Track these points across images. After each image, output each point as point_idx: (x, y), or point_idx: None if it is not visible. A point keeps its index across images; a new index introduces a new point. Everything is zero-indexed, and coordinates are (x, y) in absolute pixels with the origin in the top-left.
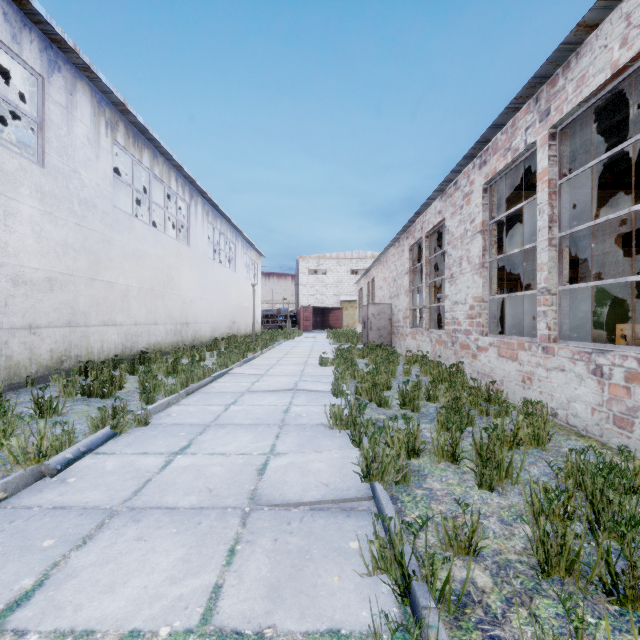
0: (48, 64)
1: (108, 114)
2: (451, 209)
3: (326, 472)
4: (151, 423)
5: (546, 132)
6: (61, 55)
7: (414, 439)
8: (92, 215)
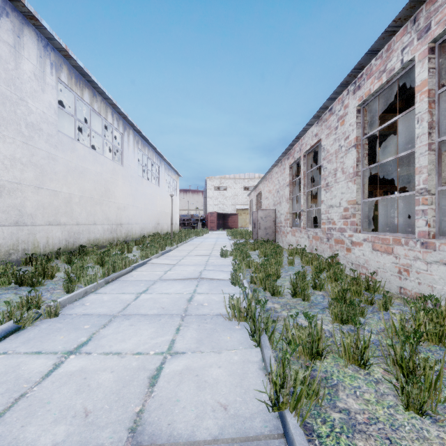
0: None
1: (53, 57)
2: (326, 131)
3: (225, 384)
4: (62, 313)
5: (426, 47)
6: (9, 3)
7: (318, 340)
8: (38, 136)
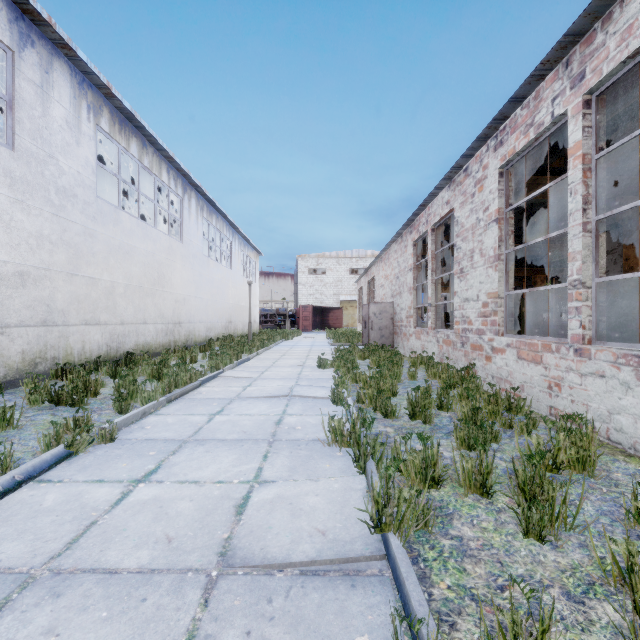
0: (19, 37)
1: (90, 97)
2: (461, 198)
3: (323, 512)
4: (119, 438)
5: (580, 99)
6: (35, 29)
7: (433, 465)
8: (72, 205)
